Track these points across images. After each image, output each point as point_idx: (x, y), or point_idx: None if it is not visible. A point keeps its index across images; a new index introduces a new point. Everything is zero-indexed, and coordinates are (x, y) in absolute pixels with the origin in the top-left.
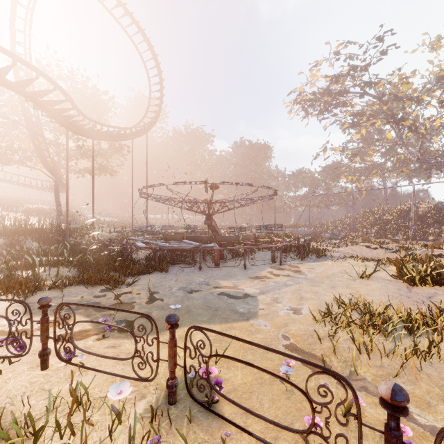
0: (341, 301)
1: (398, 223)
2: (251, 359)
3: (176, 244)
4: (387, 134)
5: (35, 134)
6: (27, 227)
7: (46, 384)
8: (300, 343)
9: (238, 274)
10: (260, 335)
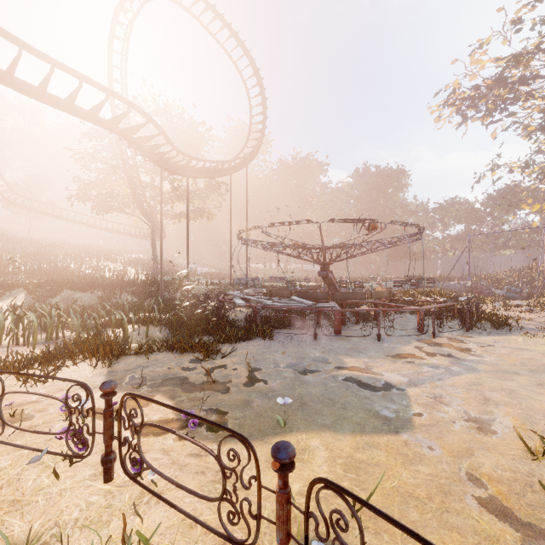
0: None
1: None
2: (418, 521)
3: (282, 302)
4: None
5: (131, 177)
6: (123, 278)
7: (105, 510)
8: (509, 500)
9: (370, 348)
10: (425, 467)
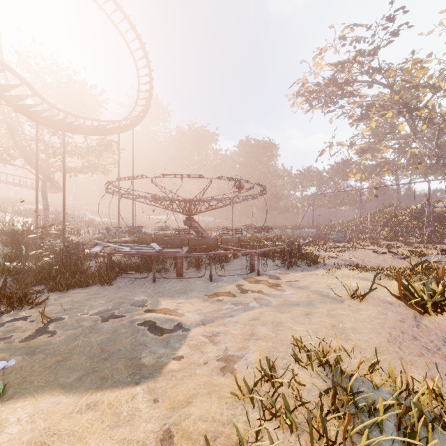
0: (305, 345)
1: (411, 223)
2: None
3: (139, 249)
4: (399, 126)
5: (15, 130)
6: None
7: None
8: None
9: (197, 288)
10: (126, 429)
